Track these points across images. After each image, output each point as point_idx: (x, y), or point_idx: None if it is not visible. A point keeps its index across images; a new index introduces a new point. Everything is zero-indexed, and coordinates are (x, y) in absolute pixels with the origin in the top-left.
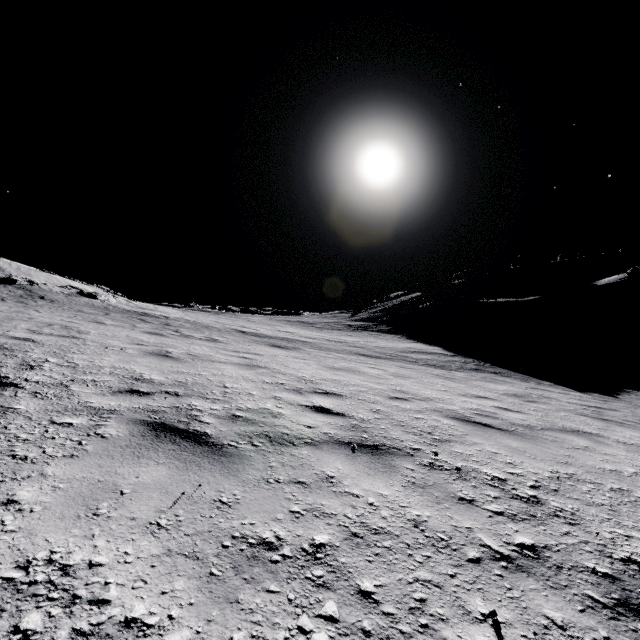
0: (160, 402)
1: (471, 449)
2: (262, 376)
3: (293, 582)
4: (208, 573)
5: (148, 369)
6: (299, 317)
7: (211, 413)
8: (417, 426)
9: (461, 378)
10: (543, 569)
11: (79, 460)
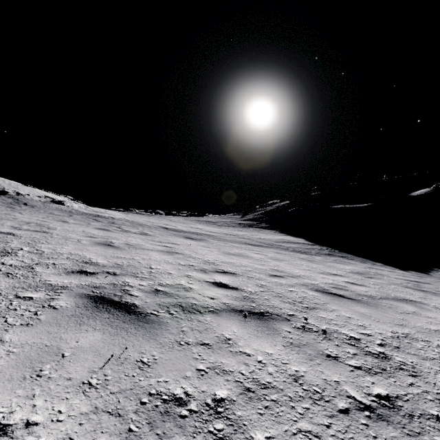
0: (102, 280)
1: (331, 314)
2: (178, 260)
3: (198, 436)
4: (127, 429)
5: (95, 255)
6: (205, 218)
7: (139, 288)
8: (291, 297)
9: (319, 260)
10: (398, 417)
11: (33, 328)
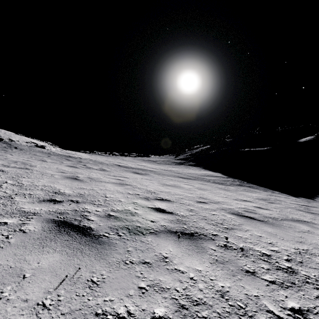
0: (66, 207)
1: (246, 234)
2: (127, 190)
3: None
4: None
5: (64, 186)
6: (148, 158)
7: (95, 213)
8: (214, 219)
9: (233, 190)
10: None
11: (2, 250)
